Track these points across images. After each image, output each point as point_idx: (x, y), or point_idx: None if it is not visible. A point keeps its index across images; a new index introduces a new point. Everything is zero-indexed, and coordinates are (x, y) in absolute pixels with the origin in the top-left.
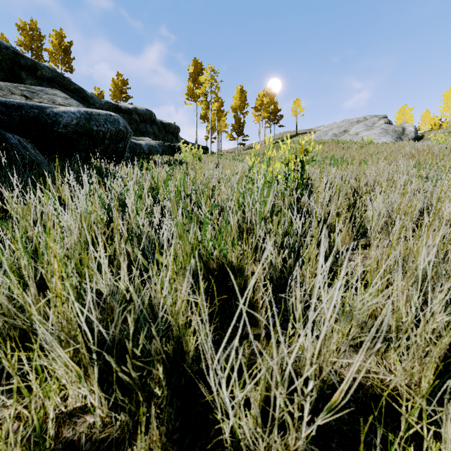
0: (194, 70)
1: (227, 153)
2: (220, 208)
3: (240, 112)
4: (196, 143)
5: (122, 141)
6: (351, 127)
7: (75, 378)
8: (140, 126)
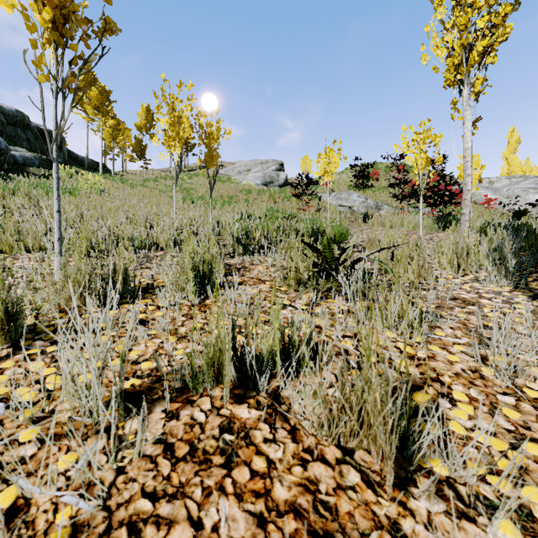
0: (85, 77)
1: (131, 175)
2: (61, 192)
3: (146, 132)
4: (88, 158)
5: (4, 156)
6: (254, 167)
7: (24, 200)
8: (8, 129)
